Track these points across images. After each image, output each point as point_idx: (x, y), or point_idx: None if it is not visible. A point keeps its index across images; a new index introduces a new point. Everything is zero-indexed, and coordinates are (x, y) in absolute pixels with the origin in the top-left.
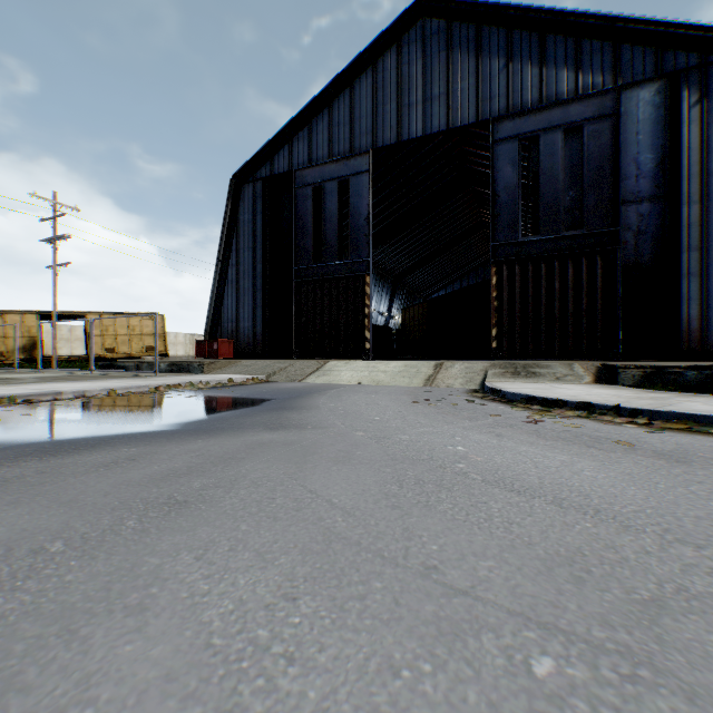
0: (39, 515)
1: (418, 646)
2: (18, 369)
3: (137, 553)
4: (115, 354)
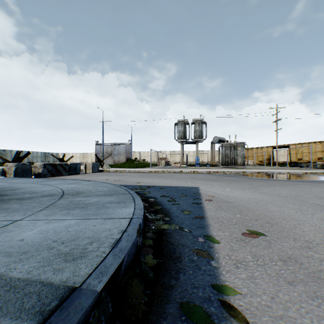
0: (263, 183)
1: (295, 193)
2: (264, 166)
3: (272, 186)
4: (300, 161)
